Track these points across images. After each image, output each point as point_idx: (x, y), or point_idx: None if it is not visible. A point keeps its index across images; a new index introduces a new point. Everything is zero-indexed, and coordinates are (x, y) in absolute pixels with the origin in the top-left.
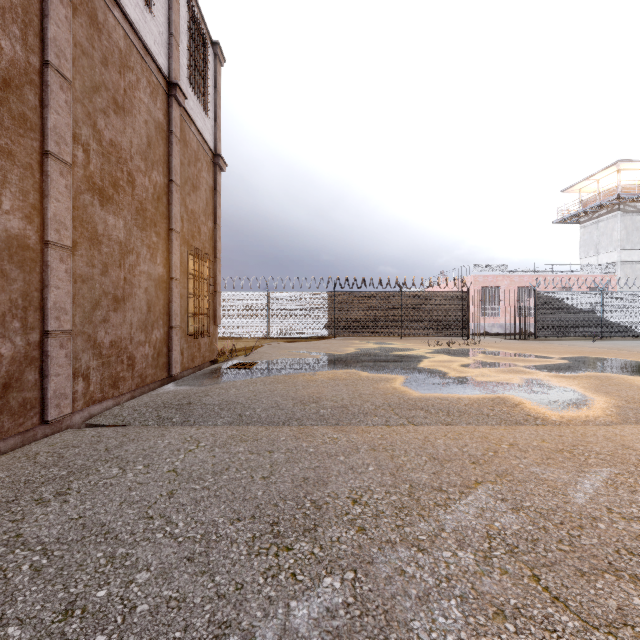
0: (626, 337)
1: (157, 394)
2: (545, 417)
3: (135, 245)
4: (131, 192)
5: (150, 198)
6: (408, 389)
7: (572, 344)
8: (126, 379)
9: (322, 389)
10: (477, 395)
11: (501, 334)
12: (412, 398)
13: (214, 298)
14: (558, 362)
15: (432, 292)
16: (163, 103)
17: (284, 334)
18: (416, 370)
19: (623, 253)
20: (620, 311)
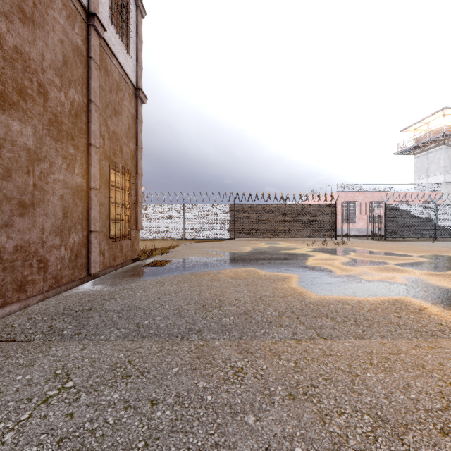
0: None
1: (66, 296)
2: None
3: (48, 154)
4: (43, 103)
5: (66, 113)
6: (305, 290)
7: (417, 244)
8: (36, 282)
9: (224, 290)
10: (374, 297)
11: (357, 236)
12: (313, 301)
13: (136, 207)
14: (420, 260)
15: (308, 204)
16: (82, 30)
17: (196, 236)
18: (306, 268)
19: (447, 176)
20: (449, 218)
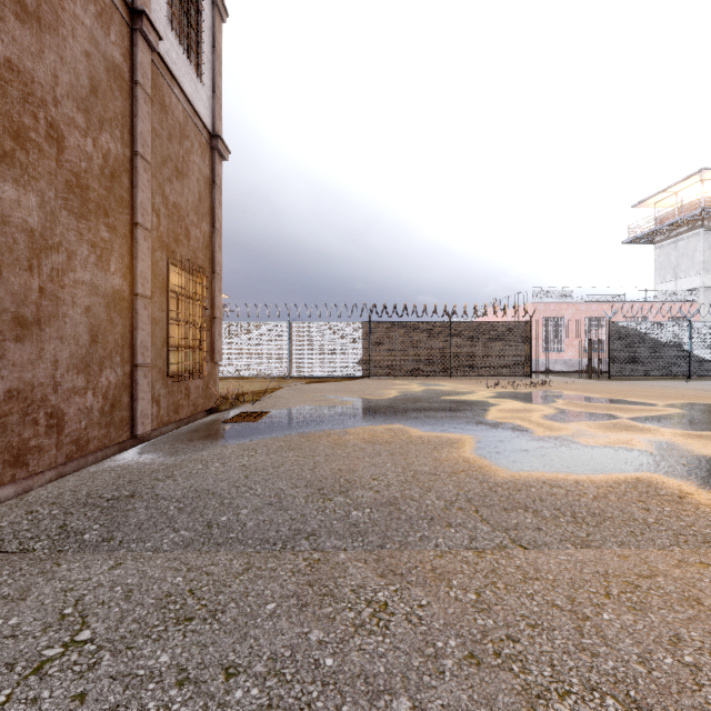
0: None
1: (95, 472)
2: None
3: (64, 239)
4: (55, 155)
5: (96, 172)
6: (488, 462)
7: (661, 385)
8: (44, 449)
9: (355, 462)
10: (602, 475)
11: (565, 372)
12: (501, 482)
13: (212, 326)
14: (670, 412)
15: (487, 322)
16: (122, 38)
17: (309, 372)
18: (486, 425)
19: (707, 277)
20: None
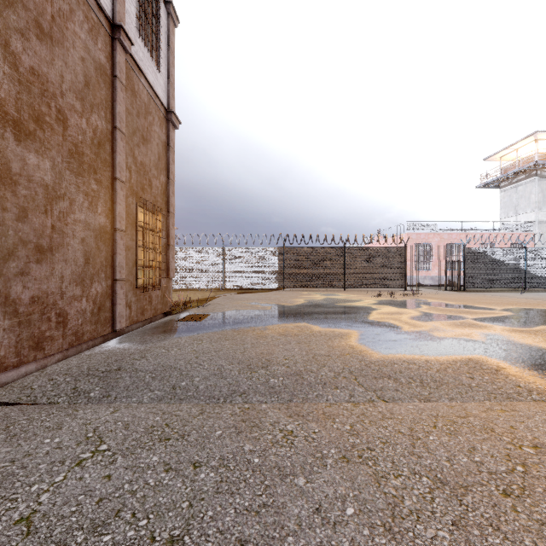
0: (545, 288)
1: (90, 355)
2: (539, 389)
3: (68, 190)
4: (62, 132)
5: (88, 142)
6: (366, 348)
7: (503, 295)
8: (55, 338)
9: (272, 348)
10: (445, 356)
11: (432, 285)
12: (374, 361)
13: (167, 251)
14: (504, 314)
15: (373, 247)
16: (106, 45)
17: (238, 286)
18: (368, 323)
19: (540, 213)
20: (542, 265)
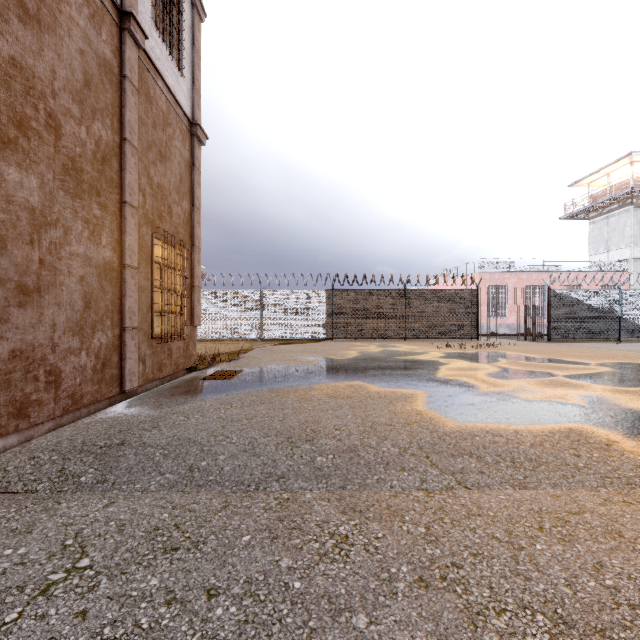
0: None
1: (88, 423)
2: None
3: (61, 216)
4: (54, 141)
5: (89, 156)
6: (437, 414)
7: (594, 346)
8: (44, 402)
9: (319, 414)
10: (539, 426)
11: (508, 335)
12: (449, 432)
13: (191, 294)
14: (601, 370)
15: (438, 290)
16: (112, 36)
17: (278, 335)
18: (436, 382)
19: (636, 250)
20: (639, 310)
